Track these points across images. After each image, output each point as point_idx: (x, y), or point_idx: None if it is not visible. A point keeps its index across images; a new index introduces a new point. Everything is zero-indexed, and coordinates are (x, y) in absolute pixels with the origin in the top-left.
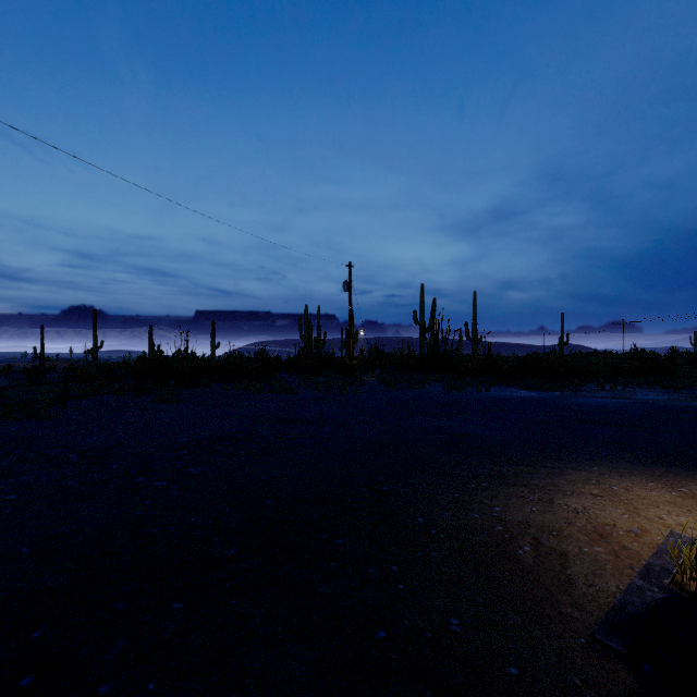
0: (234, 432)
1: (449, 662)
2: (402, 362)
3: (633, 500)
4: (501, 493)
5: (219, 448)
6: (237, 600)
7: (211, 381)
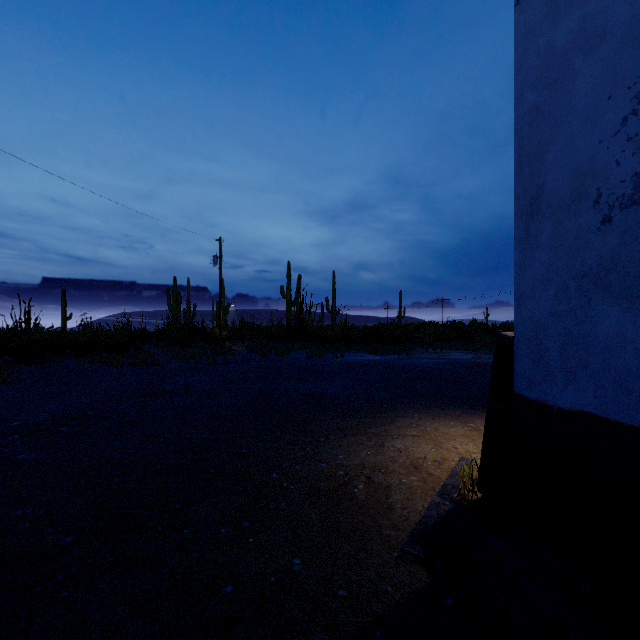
0: (84, 410)
1: (289, 599)
2: (270, 332)
3: (439, 436)
4: (345, 443)
5: (63, 428)
6: (70, 591)
7: (60, 356)
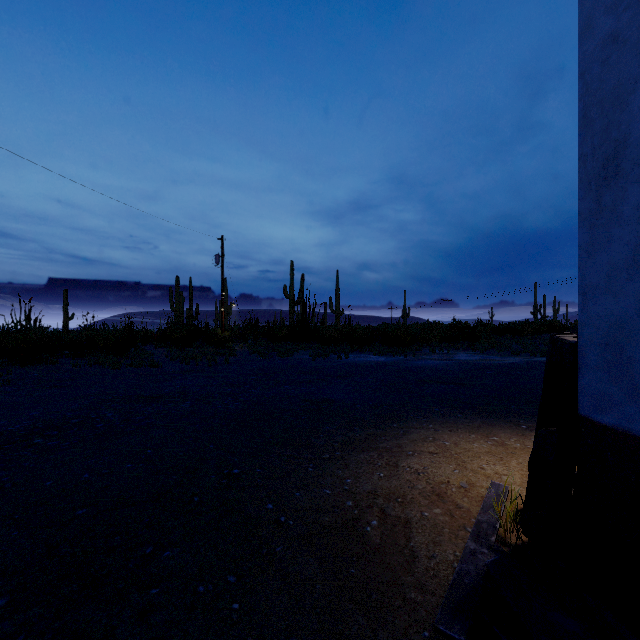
0: (68, 418)
1: None
2: (273, 332)
3: (461, 454)
4: (353, 462)
5: (39, 440)
6: None
7: (59, 357)
